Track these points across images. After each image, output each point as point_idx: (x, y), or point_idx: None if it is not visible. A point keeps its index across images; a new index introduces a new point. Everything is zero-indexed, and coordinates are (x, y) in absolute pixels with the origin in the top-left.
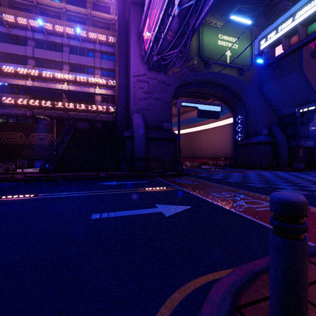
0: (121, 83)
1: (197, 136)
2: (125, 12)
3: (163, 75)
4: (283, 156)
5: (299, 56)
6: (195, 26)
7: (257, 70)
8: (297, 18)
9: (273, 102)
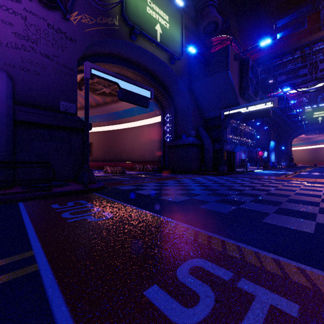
0: None
1: (121, 135)
2: None
3: (60, 19)
4: (209, 159)
5: (226, 55)
6: None
7: (187, 64)
8: None
9: (200, 102)
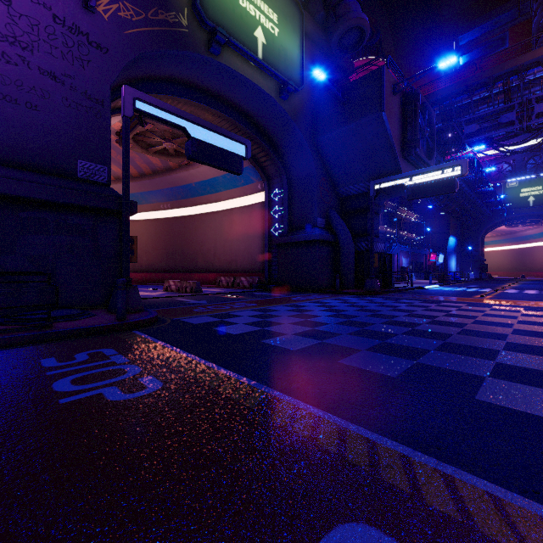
0: None
1: (196, 225)
2: None
3: (78, 9)
4: (349, 267)
5: (378, 84)
6: None
7: (309, 101)
8: None
9: (333, 168)
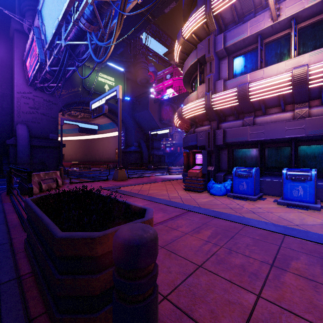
0: (4, 93)
1: (95, 143)
2: (9, 29)
3: (50, 96)
4: (145, 160)
5: (148, 100)
6: (66, 77)
7: (130, 102)
8: (99, 103)
9: (141, 125)
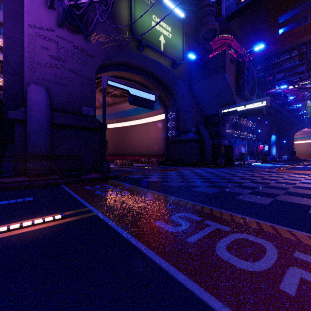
0: (9, 35)
1: (128, 131)
2: None
3: (82, 41)
4: (208, 153)
5: (223, 59)
6: None
7: (187, 68)
8: None
9: (200, 102)
